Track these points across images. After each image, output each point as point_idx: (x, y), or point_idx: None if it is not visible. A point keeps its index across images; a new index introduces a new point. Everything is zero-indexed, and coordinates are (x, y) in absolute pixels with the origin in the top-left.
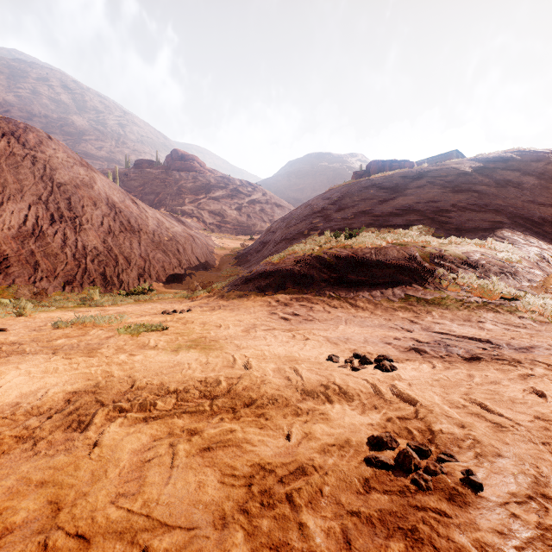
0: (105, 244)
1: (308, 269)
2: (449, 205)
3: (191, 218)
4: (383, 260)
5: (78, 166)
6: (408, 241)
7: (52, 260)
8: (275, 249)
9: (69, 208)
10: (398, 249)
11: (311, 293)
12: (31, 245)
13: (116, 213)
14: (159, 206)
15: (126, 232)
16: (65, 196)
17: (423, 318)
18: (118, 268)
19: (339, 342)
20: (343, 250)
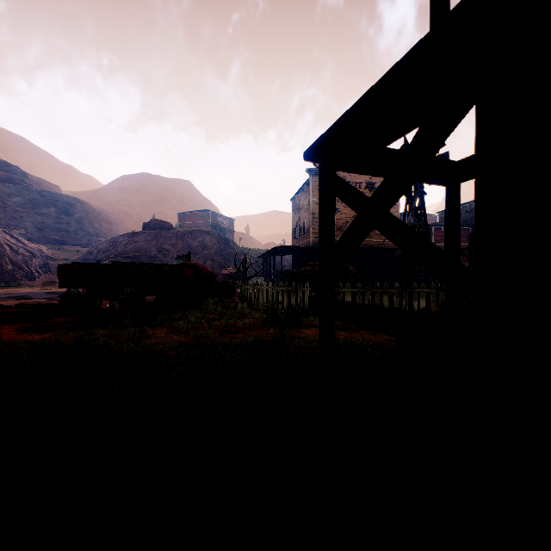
0: None
1: None
2: (161, 253)
3: (19, 230)
4: None
5: None
6: None
7: None
8: None
9: None
10: None
11: None
12: None
13: None
14: None
15: None
16: None
17: None
18: (1, 275)
19: None
20: None
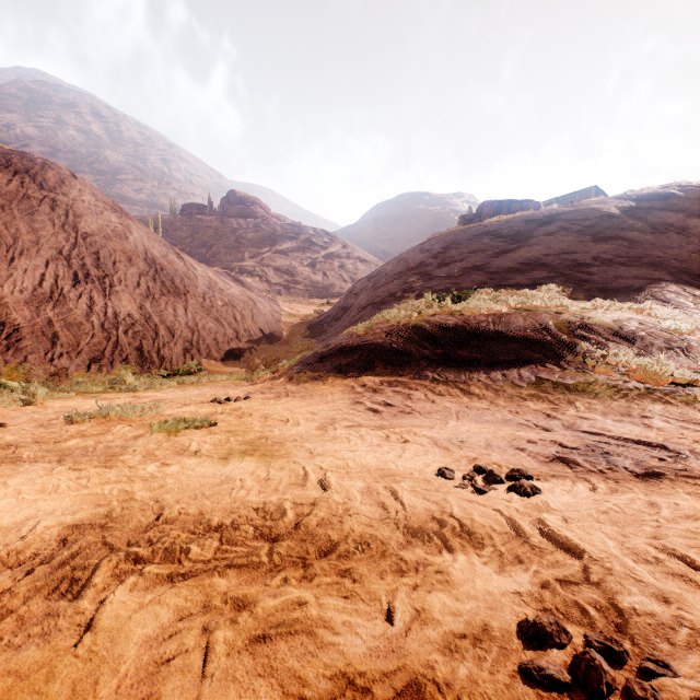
0: (142, 310)
1: (403, 343)
2: (590, 258)
3: (251, 277)
4: (504, 330)
5: (110, 212)
6: (537, 306)
7: (74, 331)
8: (359, 316)
9: (97, 265)
10: (525, 316)
11: (408, 375)
12: (48, 312)
13: (156, 271)
14: (211, 262)
15: (169, 295)
16: (92, 249)
17: (563, 411)
18: (158, 341)
19: (451, 447)
20: (450, 318)
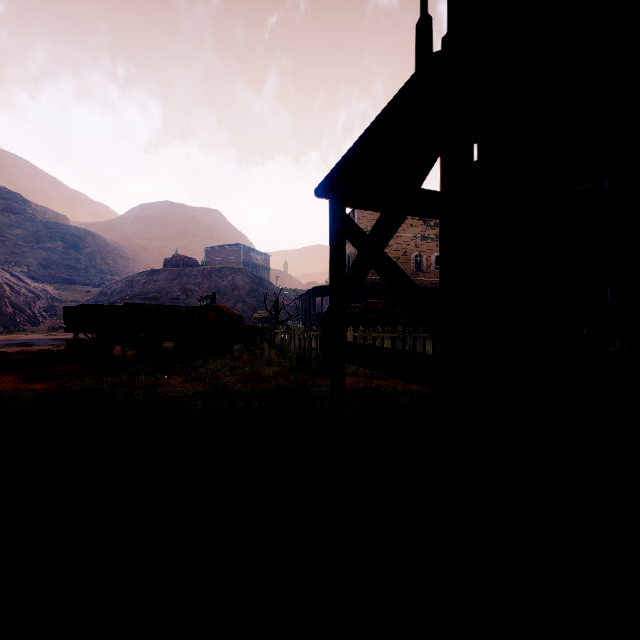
0: None
1: None
2: (185, 294)
3: (20, 267)
4: None
5: None
6: None
7: None
8: None
9: None
10: None
11: None
12: None
13: None
14: None
15: None
16: None
17: None
18: None
19: None
20: None
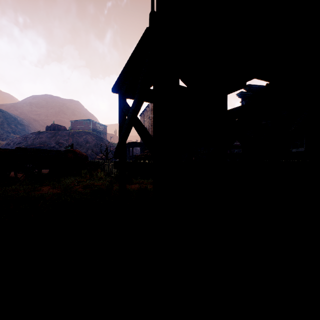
0: None
1: None
2: (58, 145)
3: None
4: None
5: None
6: None
7: None
8: None
9: None
10: None
11: None
12: None
13: None
14: None
15: None
16: None
17: None
18: None
19: None
20: None
